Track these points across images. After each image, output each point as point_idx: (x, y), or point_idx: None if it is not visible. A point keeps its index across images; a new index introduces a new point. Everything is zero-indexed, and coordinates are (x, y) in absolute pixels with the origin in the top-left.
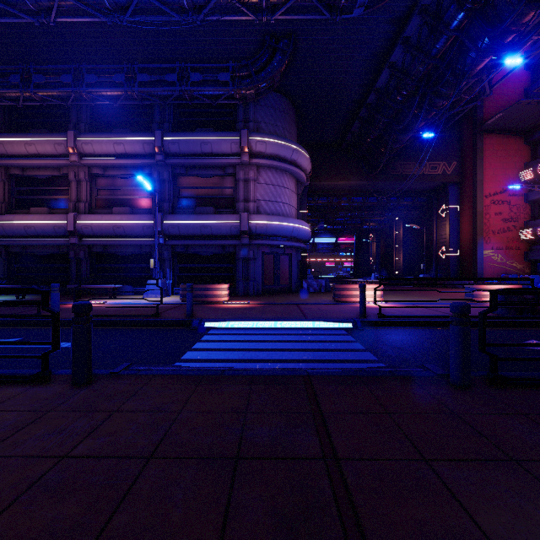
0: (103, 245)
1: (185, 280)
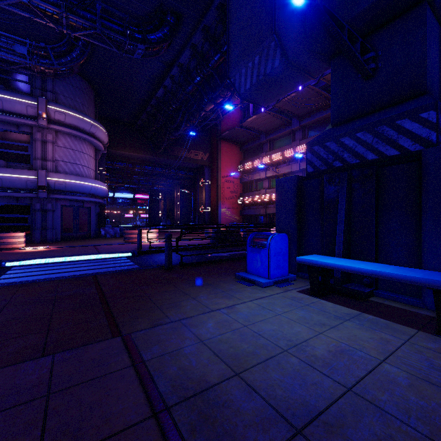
0: None
1: None
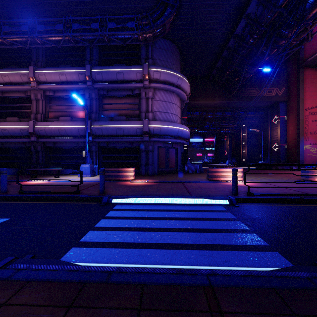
0: (53, 141)
1: (106, 165)
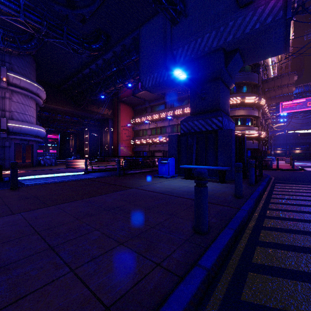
0: None
1: None
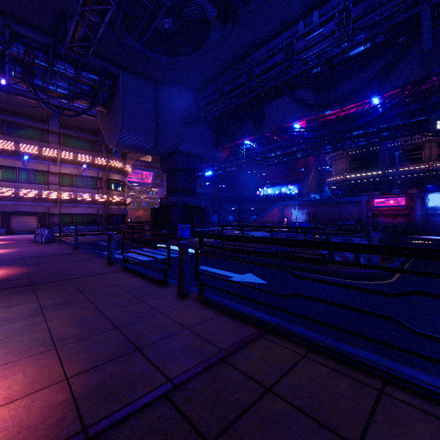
0: None
1: None
